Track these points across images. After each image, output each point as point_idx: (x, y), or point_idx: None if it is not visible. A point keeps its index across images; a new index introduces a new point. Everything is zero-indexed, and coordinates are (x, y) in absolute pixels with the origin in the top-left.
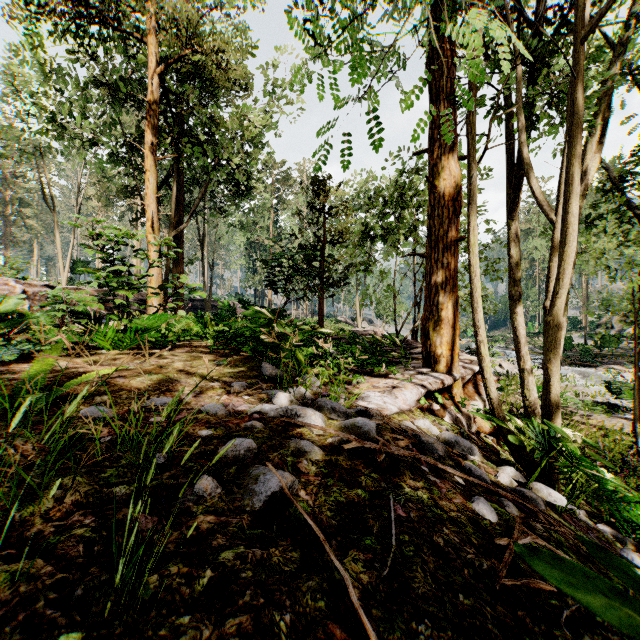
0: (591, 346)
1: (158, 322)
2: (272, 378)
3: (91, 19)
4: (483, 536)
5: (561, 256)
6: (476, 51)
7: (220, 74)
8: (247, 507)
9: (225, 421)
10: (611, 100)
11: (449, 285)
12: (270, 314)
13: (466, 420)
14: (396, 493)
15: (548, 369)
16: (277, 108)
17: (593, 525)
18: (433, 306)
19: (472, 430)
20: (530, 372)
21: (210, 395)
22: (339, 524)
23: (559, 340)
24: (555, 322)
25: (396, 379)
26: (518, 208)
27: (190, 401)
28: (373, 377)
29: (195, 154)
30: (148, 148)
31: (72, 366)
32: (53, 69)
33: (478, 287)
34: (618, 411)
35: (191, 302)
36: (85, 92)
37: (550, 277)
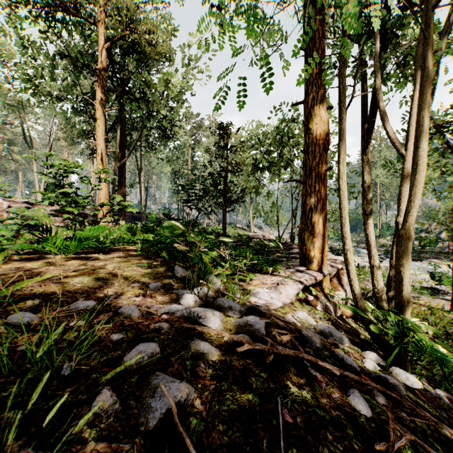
0: (416, 245)
1: (96, 232)
2: (183, 278)
3: (56, 8)
4: (362, 438)
5: (412, 182)
6: (348, 13)
7: (151, 49)
8: (141, 426)
9: (137, 323)
10: (437, 67)
11: (320, 204)
12: (183, 226)
13: (333, 307)
14: (283, 394)
15: (401, 272)
16: (193, 75)
17: (433, 392)
18: (308, 220)
19: (338, 315)
20: (378, 267)
21: (129, 296)
22: (230, 440)
23: (410, 249)
24: (407, 235)
25: (280, 276)
26: (369, 146)
27: (110, 303)
28: (262, 274)
29: (133, 107)
30: (98, 102)
31: (21, 270)
32: (29, 45)
33: (345, 207)
34: (439, 294)
35: (132, 214)
36: (53, 62)
37: (400, 199)
